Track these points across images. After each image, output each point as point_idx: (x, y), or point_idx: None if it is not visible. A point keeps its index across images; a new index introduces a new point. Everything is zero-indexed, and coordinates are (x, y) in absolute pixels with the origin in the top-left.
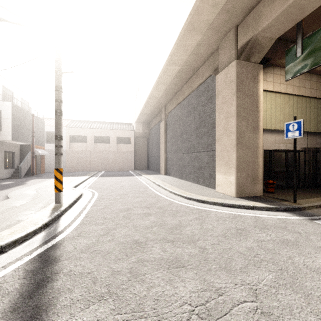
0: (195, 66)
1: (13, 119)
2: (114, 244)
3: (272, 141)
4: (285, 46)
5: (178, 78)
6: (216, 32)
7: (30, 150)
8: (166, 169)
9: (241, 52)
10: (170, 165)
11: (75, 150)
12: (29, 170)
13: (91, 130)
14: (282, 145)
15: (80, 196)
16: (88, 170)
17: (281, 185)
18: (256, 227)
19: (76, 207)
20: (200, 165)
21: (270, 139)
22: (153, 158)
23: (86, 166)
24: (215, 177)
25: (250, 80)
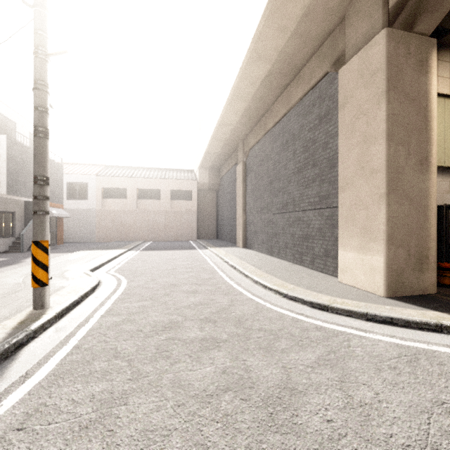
0: (298, 62)
1: (10, 162)
2: None
3: (444, 190)
4: None
5: (266, 88)
6: None
7: None
8: (245, 239)
9: (397, 11)
10: (251, 232)
11: (110, 210)
12: None
13: (133, 180)
14: None
15: (92, 290)
16: (128, 239)
17: None
18: None
19: (72, 317)
20: (306, 233)
21: (441, 185)
22: (225, 222)
23: (126, 233)
24: (339, 256)
25: (413, 68)
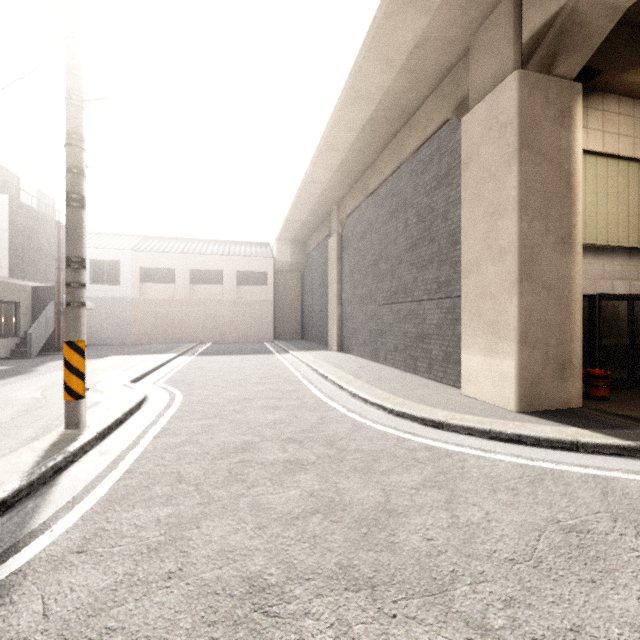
0: (410, 103)
1: (13, 232)
2: (178, 596)
3: (596, 274)
4: (634, 41)
5: (368, 136)
6: (466, 6)
7: (54, 299)
8: (341, 340)
9: (532, 49)
10: (349, 330)
11: (151, 299)
12: (52, 340)
13: (184, 257)
14: (620, 283)
15: (138, 406)
16: (177, 340)
17: (617, 380)
18: (619, 522)
19: (117, 438)
20: (421, 330)
21: (593, 268)
22: (314, 316)
23: (174, 332)
24: (461, 361)
25: (553, 121)
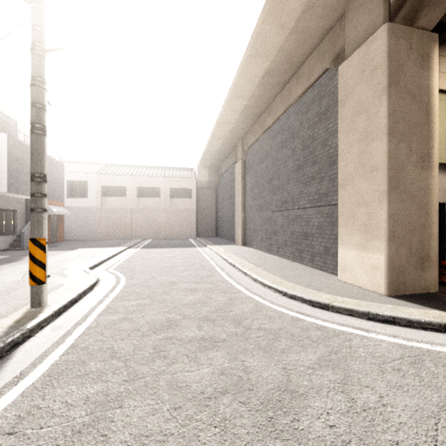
0: (297, 59)
1: (11, 160)
2: None
3: (445, 187)
4: None
5: (265, 86)
6: None
7: None
8: (244, 237)
9: (399, 6)
10: (251, 230)
11: (110, 208)
12: None
13: (133, 178)
14: None
15: (91, 288)
16: (128, 237)
17: None
18: None
19: (69, 315)
20: (306, 230)
21: (442, 182)
22: (225, 220)
23: (126, 231)
24: (339, 254)
25: (415, 63)
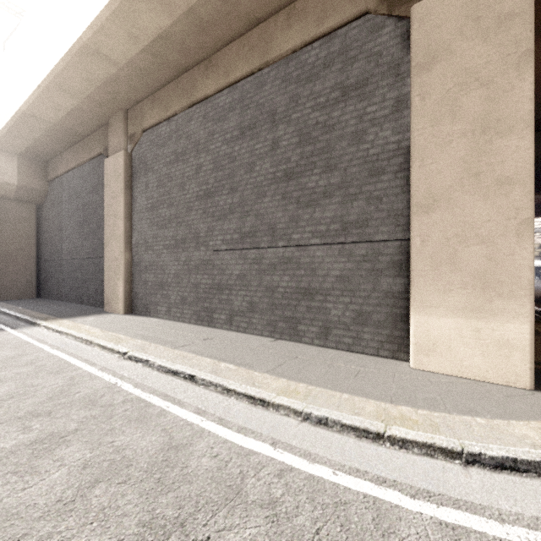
0: None
1: None
2: None
3: None
4: None
5: (223, 4)
6: None
7: None
8: (130, 297)
9: None
10: (150, 284)
11: None
12: None
13: None
14: None
15: None
16: None
17: None
18: None
19: None
20: (309, 284)
21: None
22: (66, 265)
23: None
24: (415, 325)
25: None
